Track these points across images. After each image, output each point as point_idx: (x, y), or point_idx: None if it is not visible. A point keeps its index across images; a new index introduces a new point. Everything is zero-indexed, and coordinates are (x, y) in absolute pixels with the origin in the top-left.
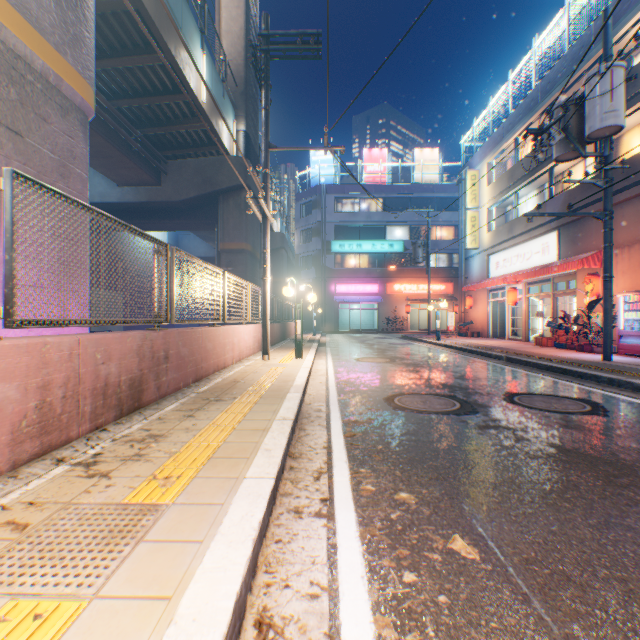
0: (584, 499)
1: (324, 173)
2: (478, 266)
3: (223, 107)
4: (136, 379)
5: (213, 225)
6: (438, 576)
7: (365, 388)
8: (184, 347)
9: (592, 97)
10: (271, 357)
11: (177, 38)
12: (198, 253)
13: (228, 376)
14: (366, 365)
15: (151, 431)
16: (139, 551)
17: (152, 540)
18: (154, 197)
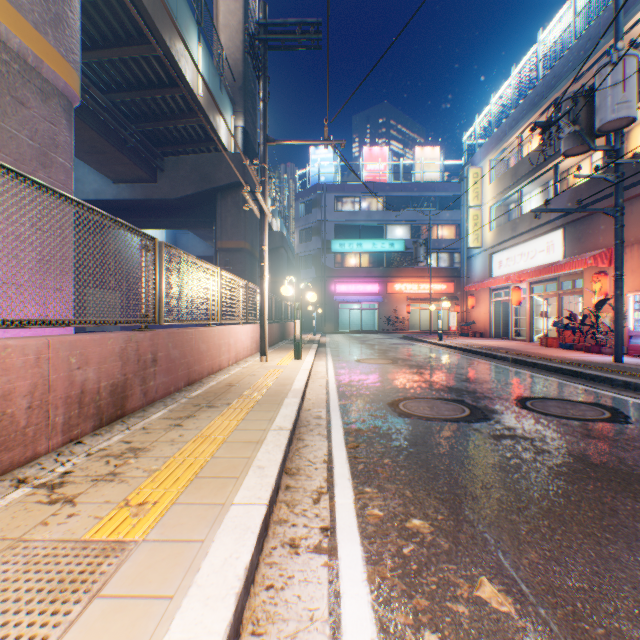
0: (626, 528)
1: (324, 172)
2: (480, 265)
3: (221, 102)
4: (119, 385)
5: (211, 223)
6: (467, 639)
7: (367, 392)
8: (175, 349)
9: (603, 88)
10: (269, 358)
11: (172, 28)
12: (196, 252)
13: (223, 379)
14: (368, 367)
15: (132, 444)
16: (91, 613)
17: (110, 595)
18: (150, 194)
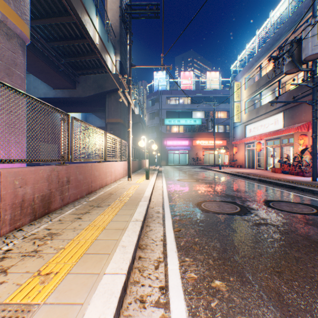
0: None
1: (161, 84)
2: (240, 131)
3: (108, 47)
4: (46, 195)
5: (103, 110)
6: None
7: (184, 197)
8: (80, 175)
9: (307, 37)
10: (132, 179)
11: (82, 8)
12: (96, 125)
13: (107, 190)
14: (183, 183)
15: (51, 230)
16: None
17: None
18: (72, 95)
